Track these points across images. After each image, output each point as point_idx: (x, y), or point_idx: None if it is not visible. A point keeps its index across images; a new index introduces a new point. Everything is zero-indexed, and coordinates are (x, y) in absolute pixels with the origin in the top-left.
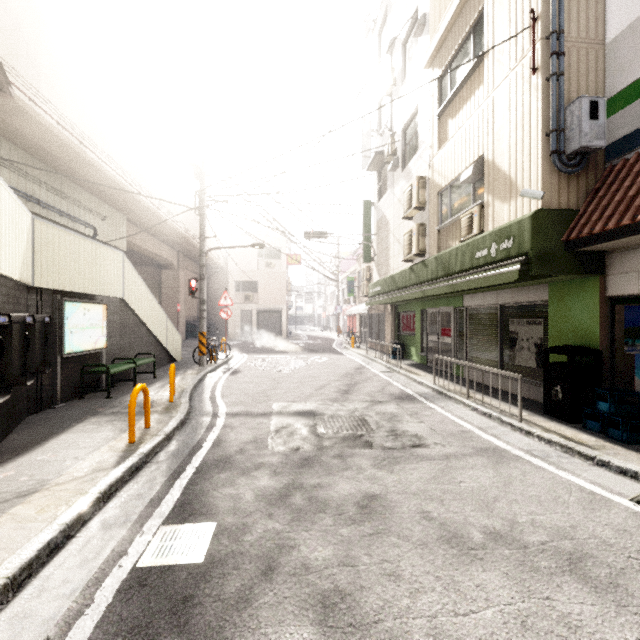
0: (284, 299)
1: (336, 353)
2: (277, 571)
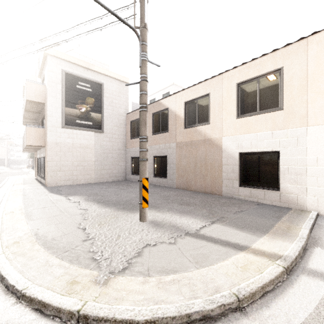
0: (6, 155)
1: (20, 169)
2: (1, 173)
